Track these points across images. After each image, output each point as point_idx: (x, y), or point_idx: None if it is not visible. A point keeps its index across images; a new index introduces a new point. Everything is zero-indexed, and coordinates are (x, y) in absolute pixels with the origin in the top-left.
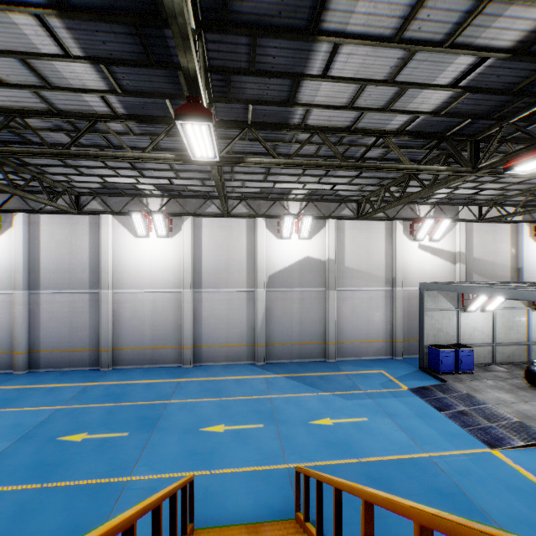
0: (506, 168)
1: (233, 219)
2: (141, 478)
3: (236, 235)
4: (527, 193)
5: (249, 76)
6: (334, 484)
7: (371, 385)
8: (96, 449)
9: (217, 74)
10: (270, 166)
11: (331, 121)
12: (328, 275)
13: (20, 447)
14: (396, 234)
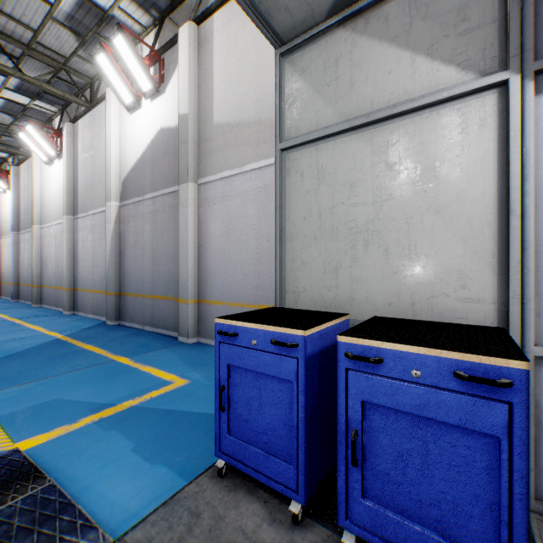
0: None
1: (96, 109)
2: None
3: (98, 130)
4: None
5: None
6: None
7: (32, 394)
8: None
9: None
10: None
11: None
12: (178, 153)
13: None
14: None
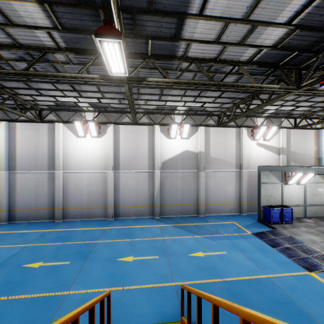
0: (321, 84)
1: (139, 126)
2: (76, 292)
3: (141, 136)
4: None
5: (148, 16)
6: (212, 301)
7: (227, 231)
8: (48, 272)
9: (126, 14)
10: (163, 83)
11: (203, 53)
12: (200, 162)
13: None
14: (242, 136)
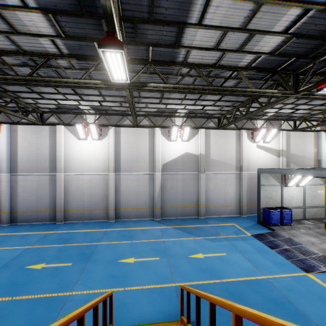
0: (318, 89)
1: (140, 129)
2: (78, 293)
3: (142, 139)
4: (325, 112)
5: (149, 25)
6: (209, 299)
7: (227, 233)
8: (50, 274)
9: (128, 23)
10: (164, 89)
11: (203, 59)
12: (200, 164)
13: (0, 273)
14: (242, 138)
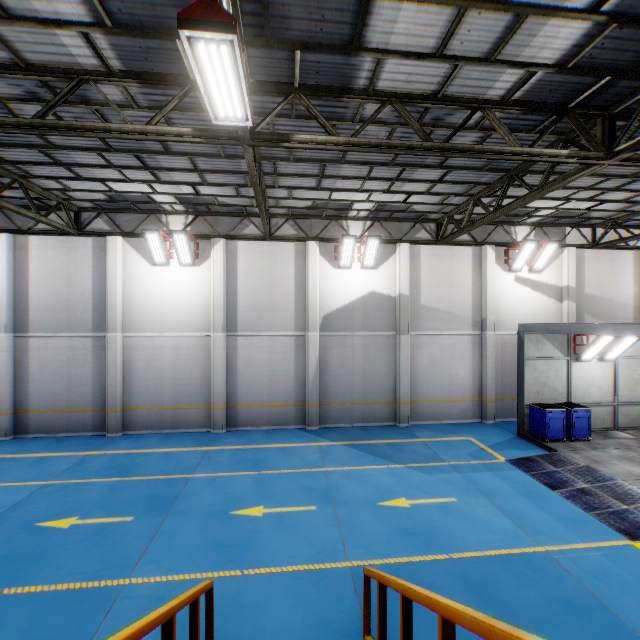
0: None
1: (277, 243)
2: (144, 581)
3: (281, 264)
4: None
5: None
6: (440, 610)
7: (457, 455)
8: (87, 539)
9: None
10: (326, 146)
11: (410, 82)
12: (399, 316)
13: None
14: (486, 263)
